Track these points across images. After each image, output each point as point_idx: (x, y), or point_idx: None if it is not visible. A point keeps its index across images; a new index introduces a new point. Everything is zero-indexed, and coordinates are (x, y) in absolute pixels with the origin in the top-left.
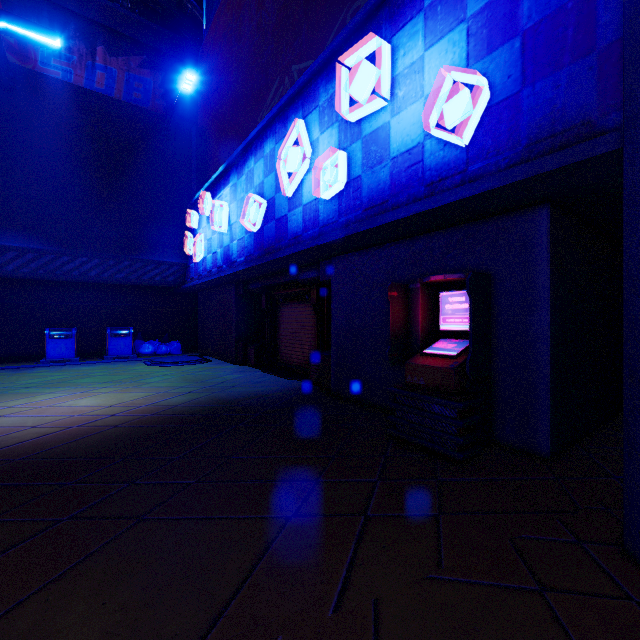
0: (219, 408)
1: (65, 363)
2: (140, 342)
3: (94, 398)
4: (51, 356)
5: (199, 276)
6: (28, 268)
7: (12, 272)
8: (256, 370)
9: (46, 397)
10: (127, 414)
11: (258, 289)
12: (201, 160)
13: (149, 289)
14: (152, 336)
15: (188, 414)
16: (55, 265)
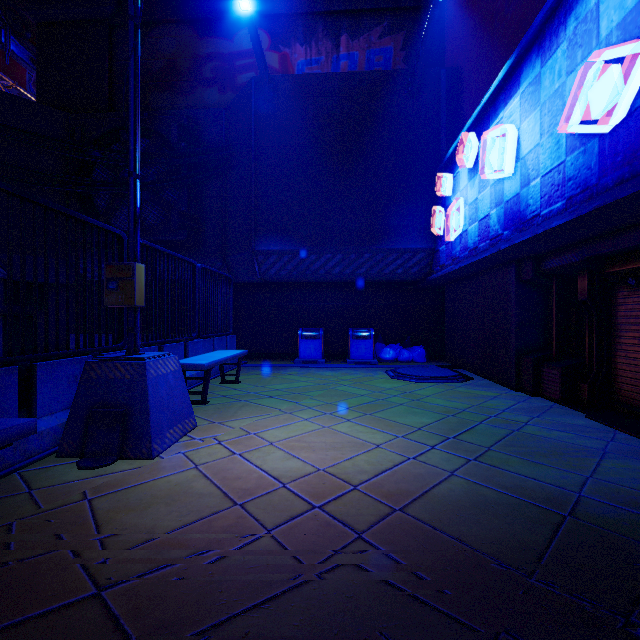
0: (587, 562)
1: (312, 365)
2: (380, 345)
3: (327, 435)
4: (303, 356)
5: (454, 260)
6: (285, 270)
7: (274, 275)
8: (570, 411)
9: (279, 419)
10: (369, 507)
11: (572, 265)
12: (452, 110)
13: (389, 285)
14: (392, 339)
15: (506, 565)
16: (305, 265)
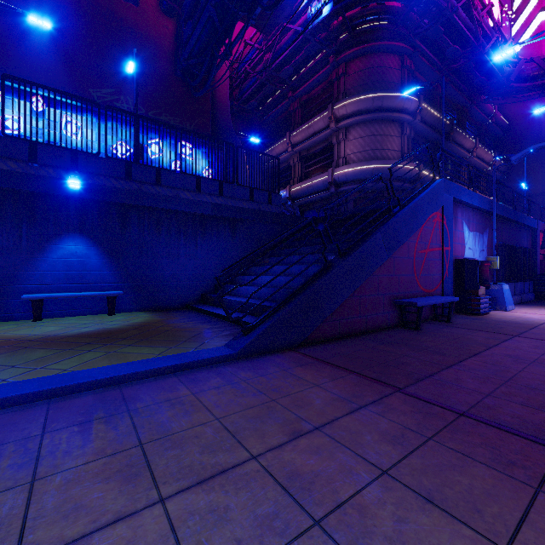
0: None
1: None
2: None
3: None
4: None
5: None
6: None
7: None
8: None
9: None
10: None
11: None
12: None
13: None
14: None
15: None
16: None
